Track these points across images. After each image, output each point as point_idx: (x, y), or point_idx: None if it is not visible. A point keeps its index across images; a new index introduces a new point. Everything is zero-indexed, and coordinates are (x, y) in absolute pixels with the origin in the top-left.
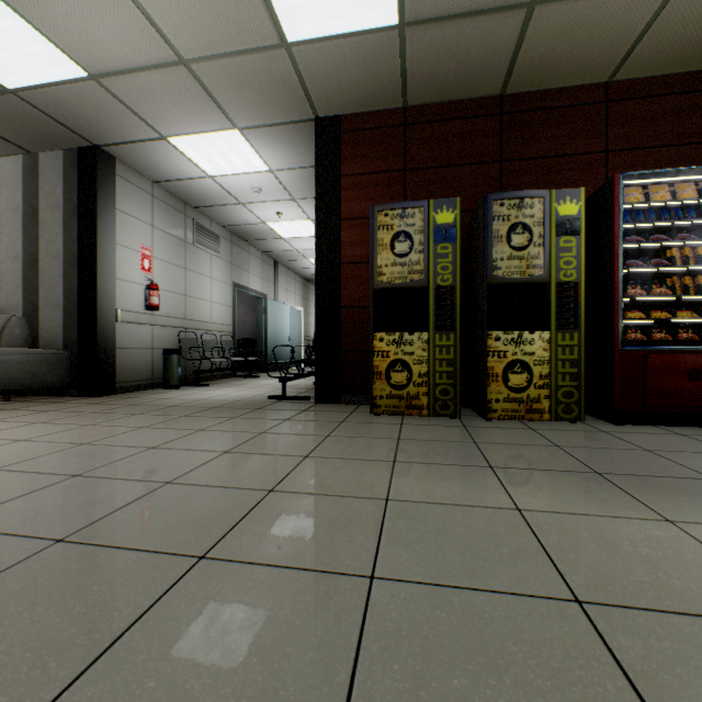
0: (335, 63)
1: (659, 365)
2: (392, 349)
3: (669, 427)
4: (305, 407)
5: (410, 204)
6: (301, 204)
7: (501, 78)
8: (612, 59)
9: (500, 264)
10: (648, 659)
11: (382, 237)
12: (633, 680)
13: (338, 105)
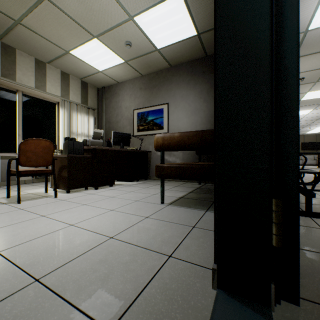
0: None
1: None
2: None
3: None
4: None
5: None
6: None
7: None
8: None
9: None
10: None
11: None
12: None
13: None
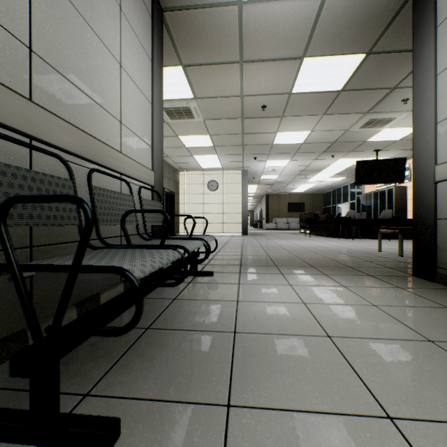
0: None
1: None
2: None
3: None
4: None
5: None
6: None
7: None
8: None
9: None
10: None
11: None
12: None
13: None
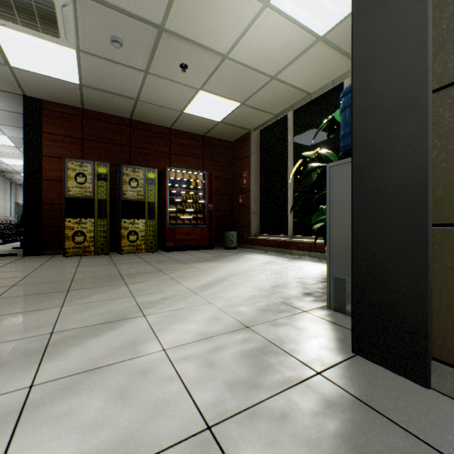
0: (42, 82)
1: (179, 231)
2: (76, 226)
3: (182, 251)
4: (18, 258)
5: (86, 161)
6: (0, 126)
7: (130, 114)
8: (170, 122)
9: (127, 193)
10: (128, 277)
11: (70, 173)
12: (124, 278)
13: (41, 95)
